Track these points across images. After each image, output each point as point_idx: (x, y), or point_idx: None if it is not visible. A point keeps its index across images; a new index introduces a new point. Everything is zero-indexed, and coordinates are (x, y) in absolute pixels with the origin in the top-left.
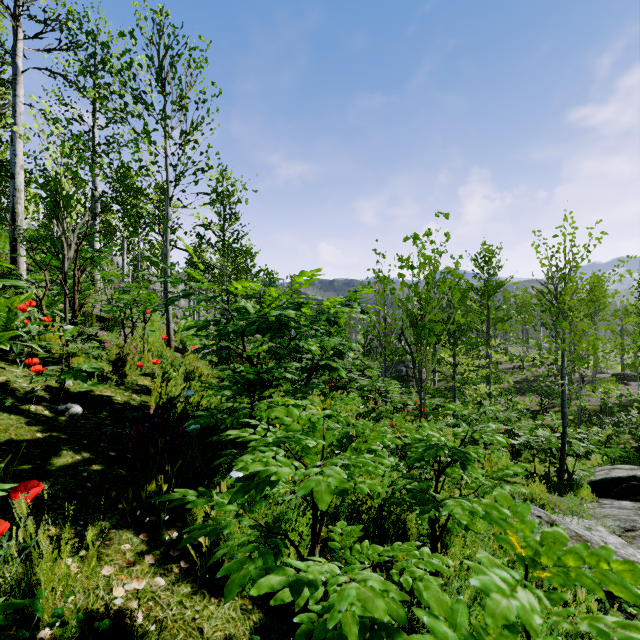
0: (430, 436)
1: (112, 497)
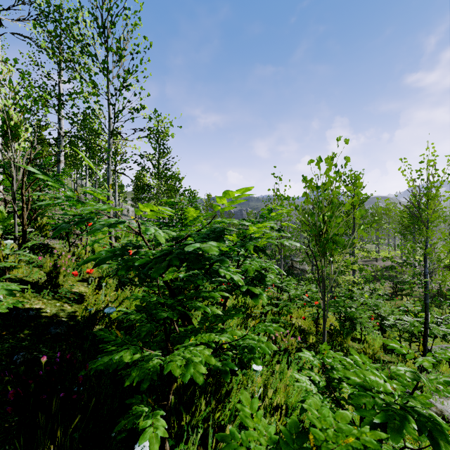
0: (374, 383)
1: None
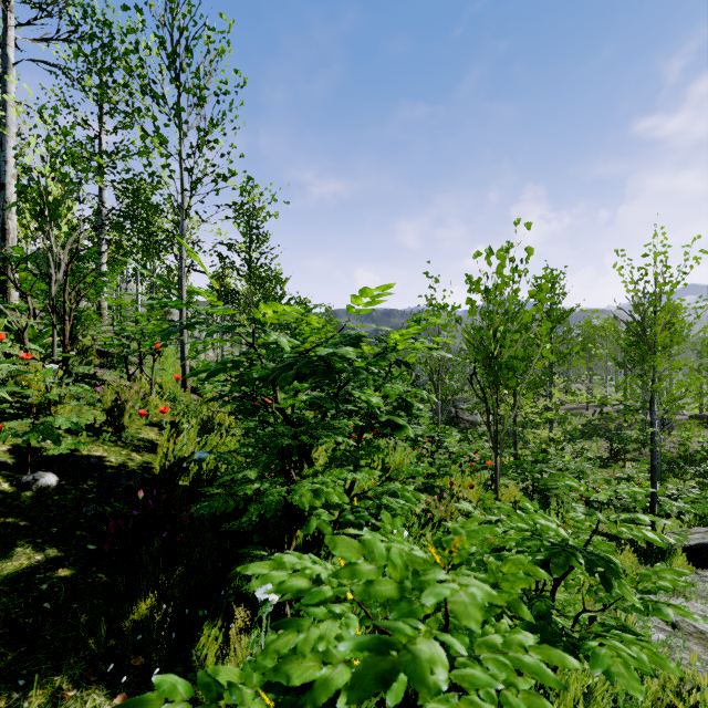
0: (544, 528)
1: (80, 625)
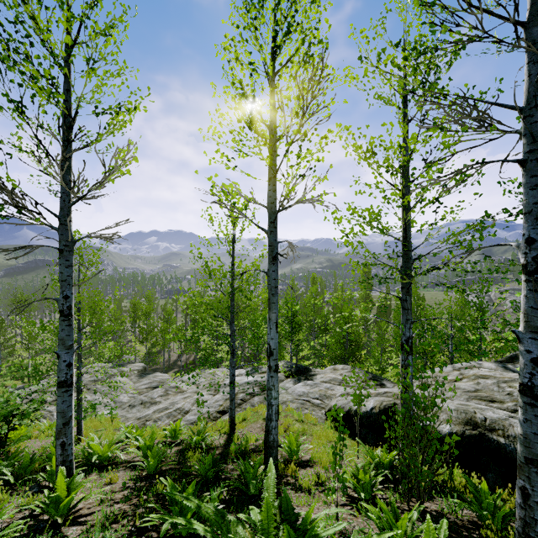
0: None
1: None
